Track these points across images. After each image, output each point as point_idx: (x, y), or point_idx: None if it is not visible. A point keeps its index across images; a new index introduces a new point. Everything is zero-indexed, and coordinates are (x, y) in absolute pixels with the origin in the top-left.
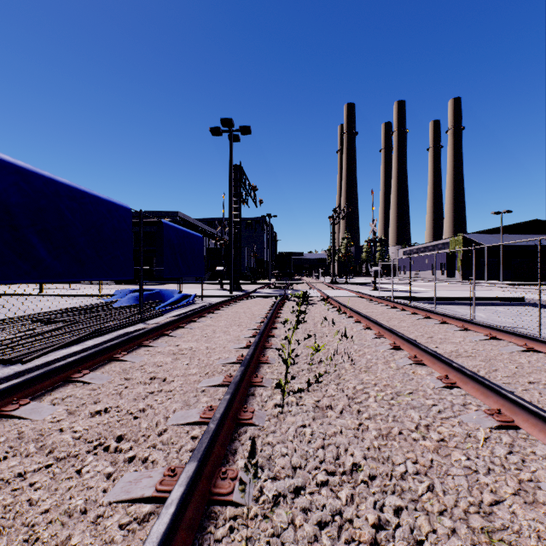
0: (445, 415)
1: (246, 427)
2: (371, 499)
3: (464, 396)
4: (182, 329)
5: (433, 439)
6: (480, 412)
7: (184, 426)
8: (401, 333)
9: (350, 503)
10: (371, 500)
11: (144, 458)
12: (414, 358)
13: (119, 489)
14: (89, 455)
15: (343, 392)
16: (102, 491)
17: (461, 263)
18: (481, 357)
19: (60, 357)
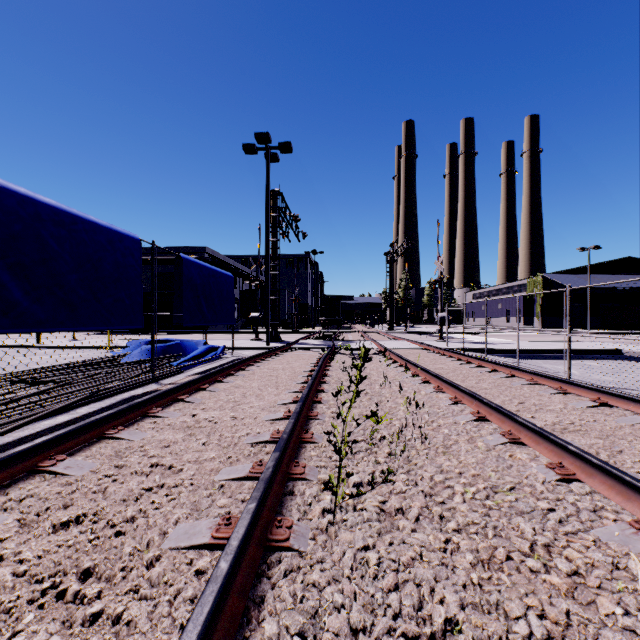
0: (571, 529)
1: (279, 554)
2: None
3: (590, 495)
4: (202, 392)
5: (562, 571)
6: (624, 525)
7: (187, 552)
8: (487, 400)
9: None
10: None
11: (115, 616)
12: (508, 435)
13: None
14: (29, 609)
15: (417, 487)
16: None
17: (541, 308)
18: (595, 433)
19: (37, 432)
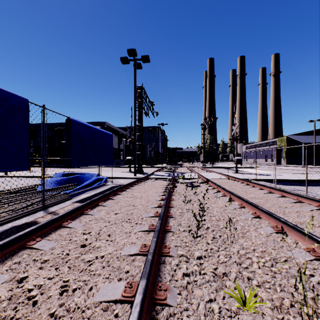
0: None
1: None
2: None
3: None
4: (62, 230)
5: None
6: None
7: None
8: None
9: None
10: None
11: None
12: None
13: None
14: None
15: None
16: None
17: (285, 154)
18: None
19: None
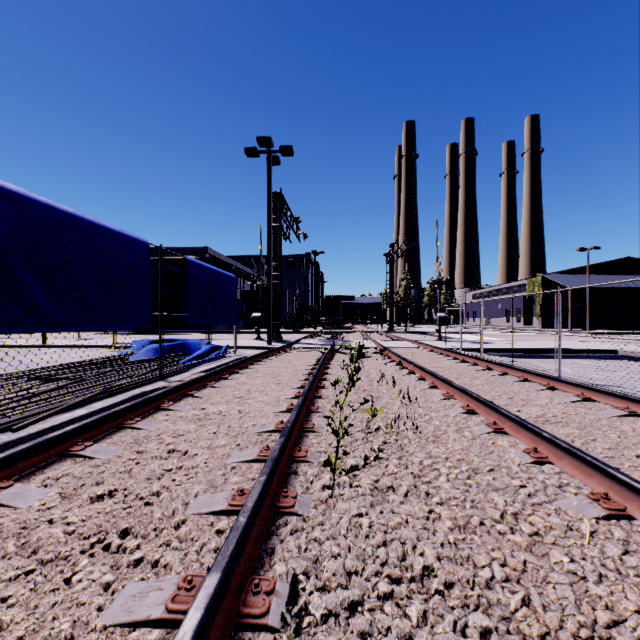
0: (537, 500)
1: (286, 518)
2: (450, 618)
3: (559, 474)
4: (209, 388)
5: (525, 533)
6: (582, 496)
7: (208, 517)
8: (475, 394)
9: (422, 625)
10: (450, 619)
11: (154, 561)
12: (493, 425)
13: (119, 606)
14: (83, 556)
15: (407, 469)
16: (96, 610)
17: (541, 308)
18: (574, 424)
19: (59, 424)
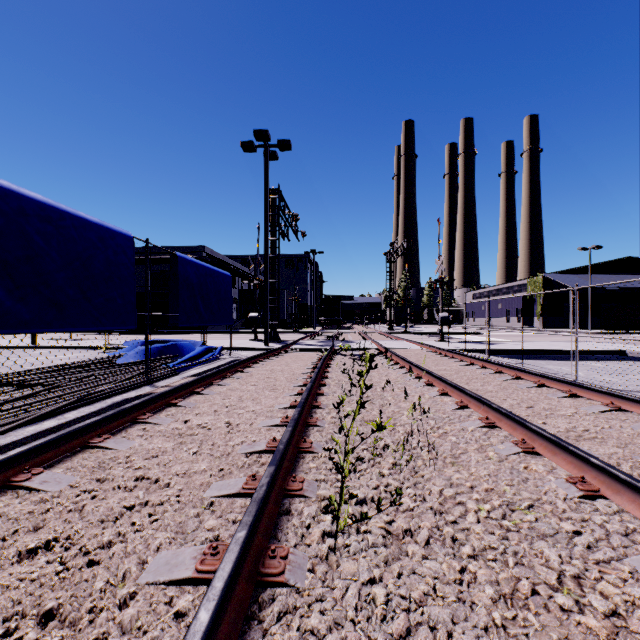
0: (603, 557)
1: (272, 591)
2: None
3: (618, 514)
4: (197, 396)
5: (598, 611)
6: None
7: (166, 588)
8: (495, 405)
9: None
10: None
11: None
12: (521, 444)
13: None
14: None
15: (425, 503)
16: None
17: (542, 308)
18: (613, 440)
19: (19, 440)
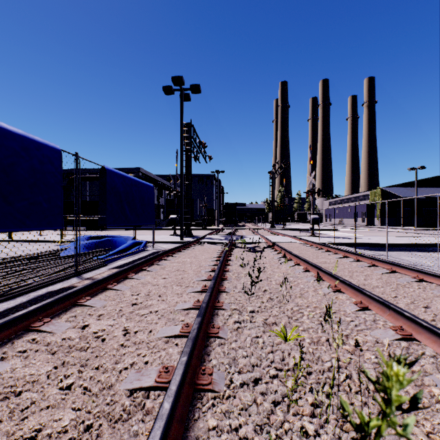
0: None
1: None
2: None
3: None
4: (108, 292)
5: None
6: None
7: None
8: (408, 313)
9: None
10: None
11: None
12: None
13: None
14: None
15: None
16: None
17: (380, 211)
18: None
19: None
